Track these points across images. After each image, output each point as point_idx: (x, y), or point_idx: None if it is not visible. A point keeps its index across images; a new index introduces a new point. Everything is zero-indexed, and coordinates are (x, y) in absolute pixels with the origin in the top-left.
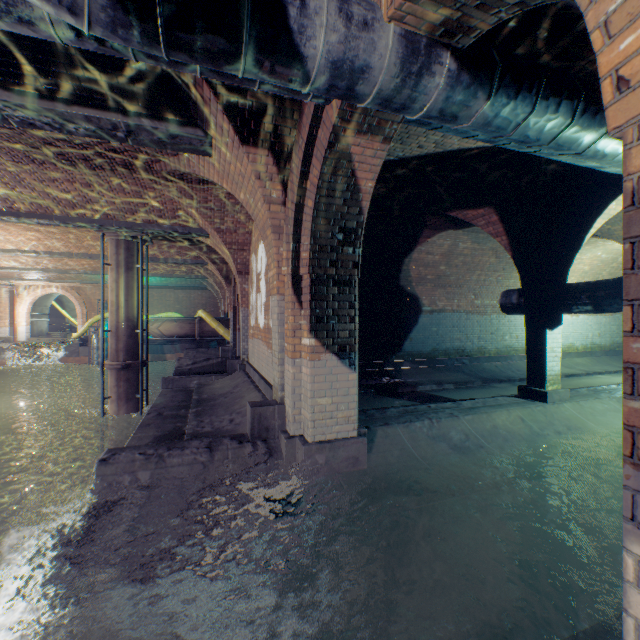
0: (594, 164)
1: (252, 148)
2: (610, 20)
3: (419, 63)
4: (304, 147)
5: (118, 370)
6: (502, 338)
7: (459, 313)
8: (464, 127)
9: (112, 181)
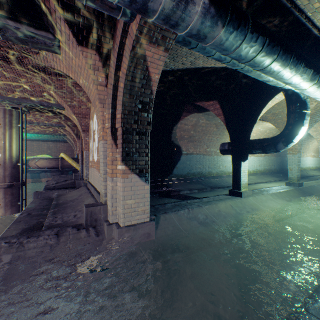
0: (266, 79)
1: (85, 48)
2: None
3: None
4: (118, 49)
5: (5, 188)
6: (219, 167)
7: (200, 155)
8: (209, 44)
9: None
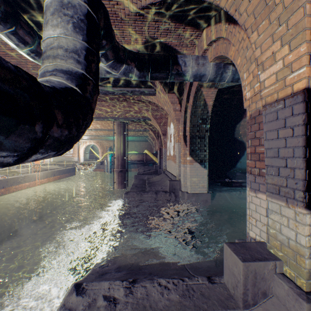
0: None
1: (169, 94)
2: (244, 86)
3: (221, 70)
4: (187, 93)
5: (118, 172)
6: None
7: None
8: None
9: (120, 104)
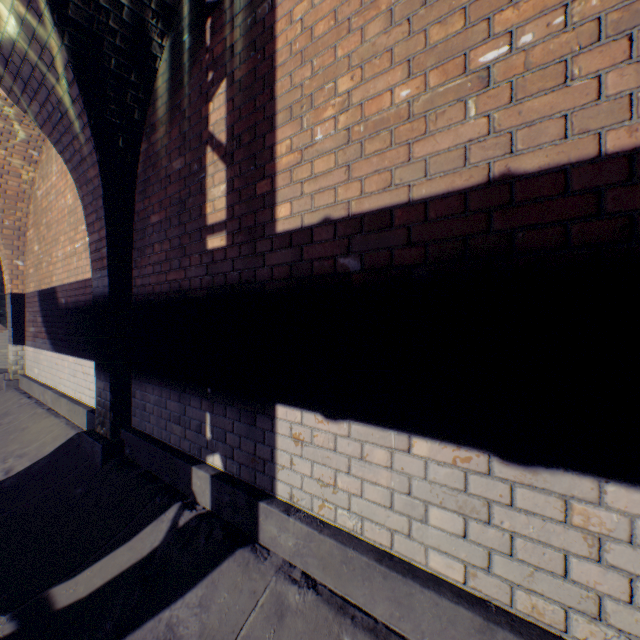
0: None
1: None
2: None
3: None
4: None
5: None
6: None
7: None
8: None
9: None
